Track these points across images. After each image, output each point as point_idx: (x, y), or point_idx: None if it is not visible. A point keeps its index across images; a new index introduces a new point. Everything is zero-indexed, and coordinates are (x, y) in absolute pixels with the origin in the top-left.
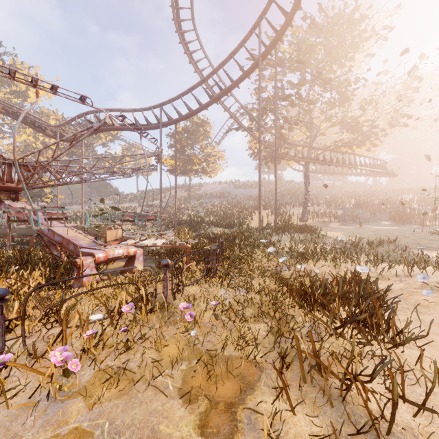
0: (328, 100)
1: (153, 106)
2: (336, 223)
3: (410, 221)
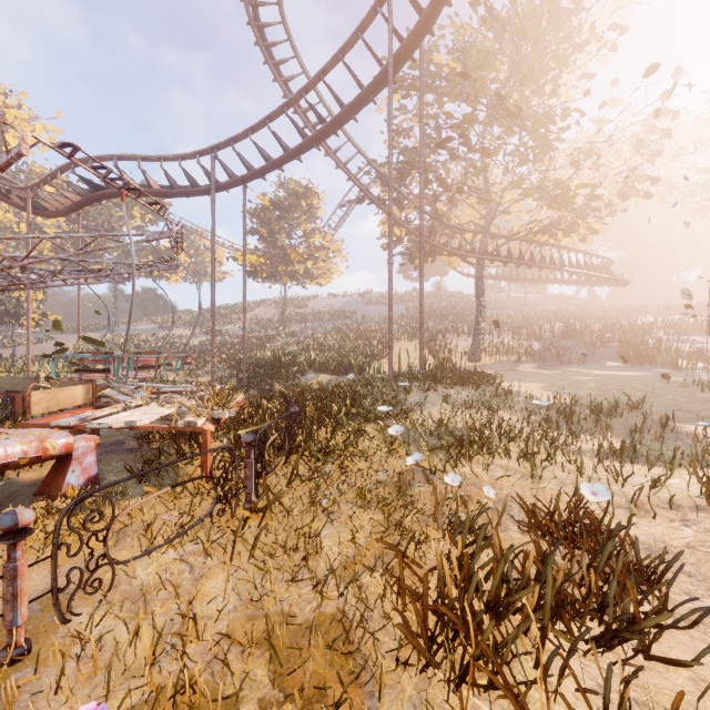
0: (516, 149)
1: (200, 151)
2: (529, 364)
3: (655, 361)
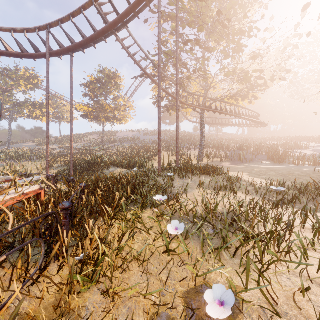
0: (224, 48)
1: (38, 27)
2: (227, 162)
3: (285, 161)
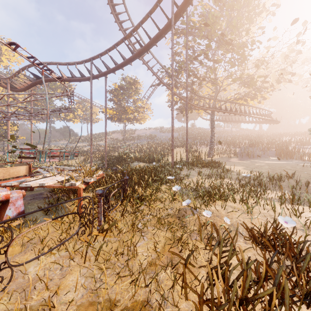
0: (230, 59)
1: (85, 60)
2: (235, 158)
3: (292, 156)
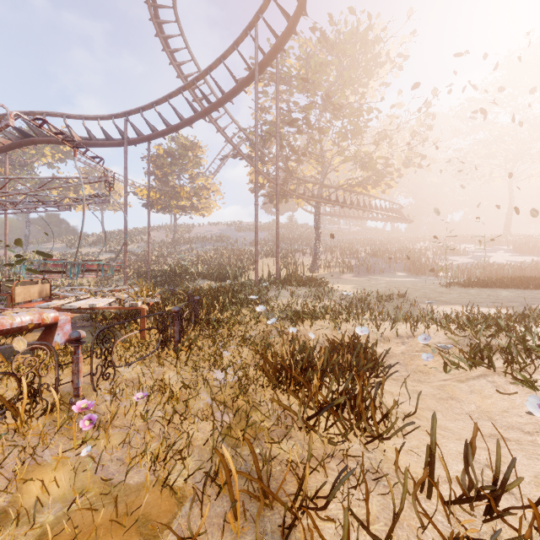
0: (340, 130)
1: (115, 115)
2: (349, 274)
3: (424, 271)
